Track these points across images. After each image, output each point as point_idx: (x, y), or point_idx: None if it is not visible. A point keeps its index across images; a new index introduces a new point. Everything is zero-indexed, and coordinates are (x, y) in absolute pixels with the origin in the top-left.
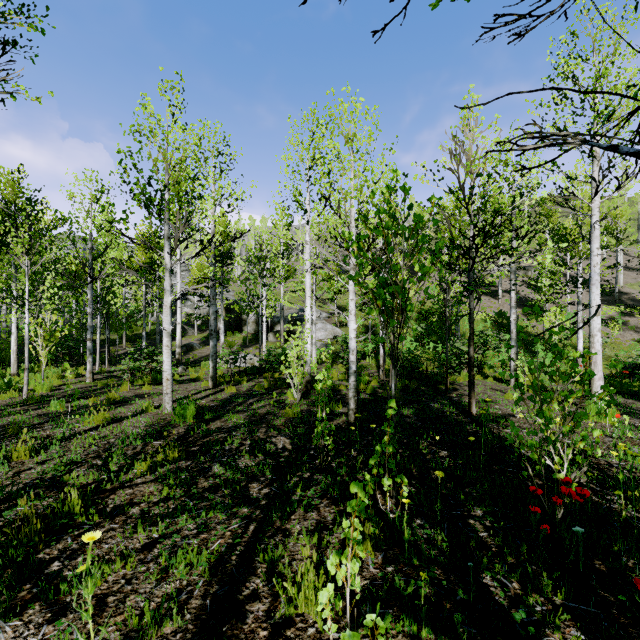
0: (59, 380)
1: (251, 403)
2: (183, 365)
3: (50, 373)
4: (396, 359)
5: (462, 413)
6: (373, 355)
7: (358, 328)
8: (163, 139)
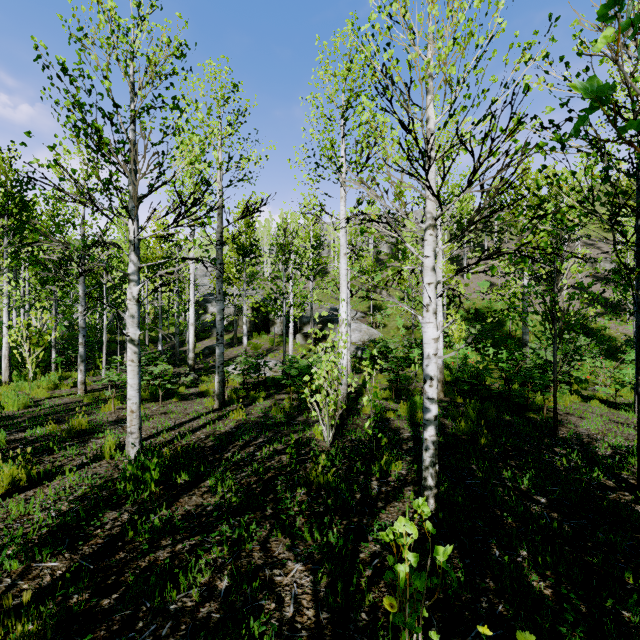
0: (45, 392)
1: (260, 444)
2: (200, 371)
3: (45, 381)
4: (449, 368)
5: (623, 488)
6: (419, 362)
7: (397, 329)
8: (113, 31)
